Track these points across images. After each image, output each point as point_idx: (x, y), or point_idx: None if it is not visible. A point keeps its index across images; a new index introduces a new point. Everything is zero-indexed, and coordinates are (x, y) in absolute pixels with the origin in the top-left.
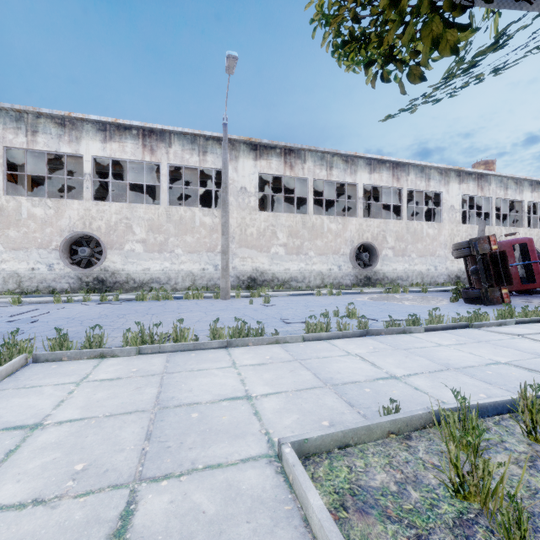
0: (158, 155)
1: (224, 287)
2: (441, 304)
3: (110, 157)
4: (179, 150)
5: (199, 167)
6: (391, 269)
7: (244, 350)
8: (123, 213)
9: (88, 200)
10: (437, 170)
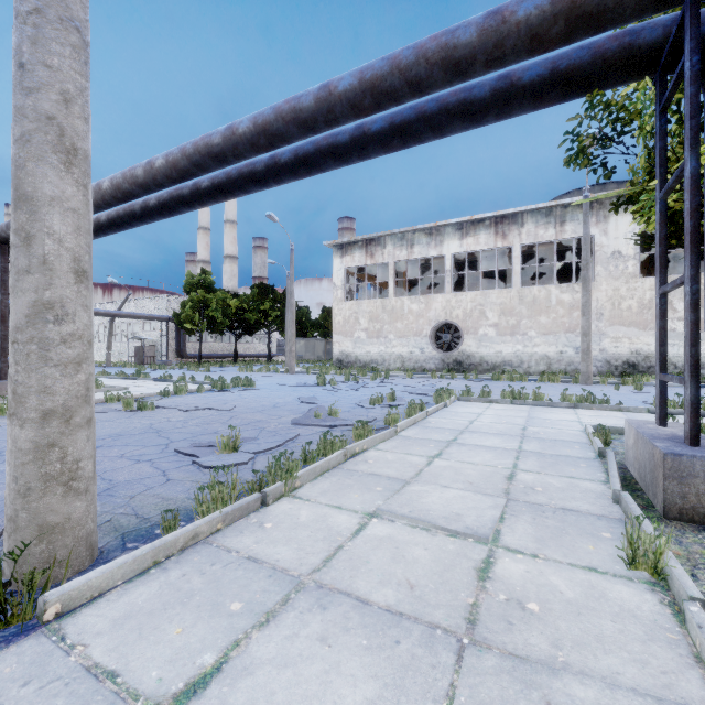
0: (509, 239)
1: (584, 371)
2: None
3: (466, 251)
4: (532, 228)
5: (555, 240)
6: None
7: (587, 411)
8: (477, 301)
9: (448, 293)
10: None
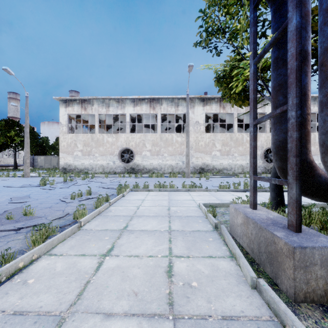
0: (156, 110)
1: (187, 172)
2: None
3: (136, 113)
4: (165, 106)
5: (175, 113)
6: None
7: (194, 192)
8: (141, 138)
9: (128, 133)
10: None
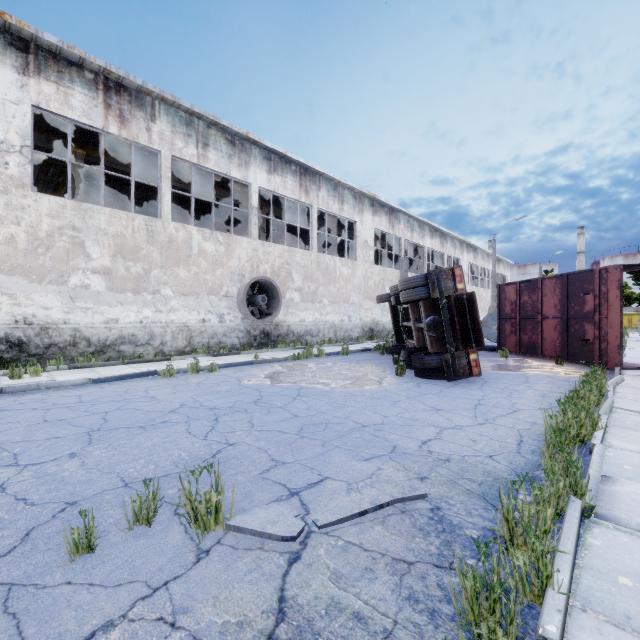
0: None
1: None
2: (390, 382)
3: None
4: None
5: None
6: (299, 320)
7: None
8: None
9: None
10: (351, 192)
